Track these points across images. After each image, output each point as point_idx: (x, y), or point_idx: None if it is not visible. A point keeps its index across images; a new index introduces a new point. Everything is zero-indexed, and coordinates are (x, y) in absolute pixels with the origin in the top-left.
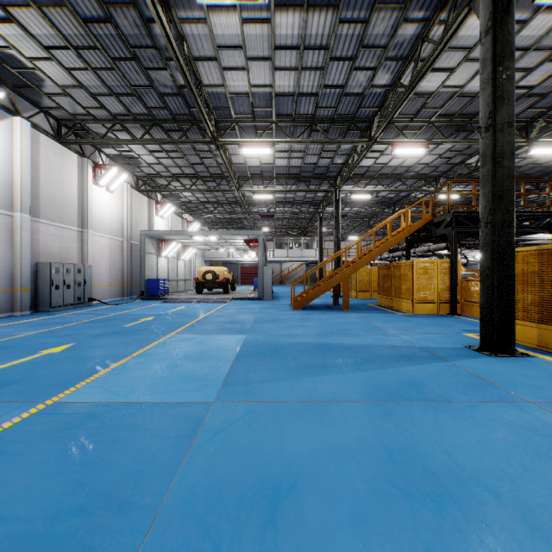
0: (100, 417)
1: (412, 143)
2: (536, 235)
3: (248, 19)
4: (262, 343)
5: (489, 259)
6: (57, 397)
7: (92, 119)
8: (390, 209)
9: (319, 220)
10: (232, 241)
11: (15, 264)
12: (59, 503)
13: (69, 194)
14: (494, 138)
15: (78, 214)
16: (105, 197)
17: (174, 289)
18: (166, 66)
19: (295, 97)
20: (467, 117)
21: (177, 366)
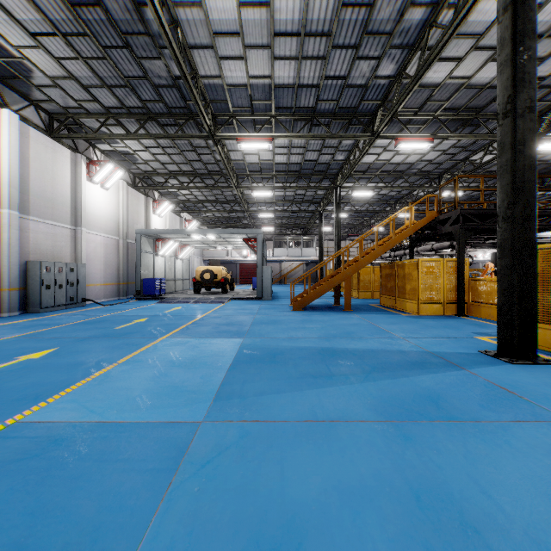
0: (67, 441)
1: (416, 138)
2: (544, 232)
3: (246, 2)
4: (260, 348)
5: (508, 256)
6: (22, 414)
7: (85, 113)
8: (391, 207)
9: (319, 218)
10: (230, 239)
11: (3, 263)
12: None
13: (61, 191)
14: (514, 124)
15: (71, 211)
16: (100, 195)
17: (172, 289)
18: (159, 55)
19: (295, 89)
20: (474, 111)
21: (165, 375)
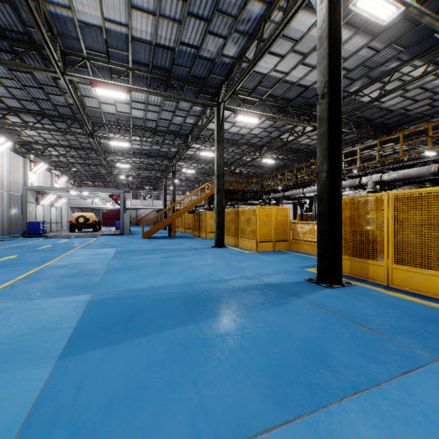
0: (72, 265)
1: (209, 150)
2: None
3: None
4: (126, 250)
5: (216, 213)
6: (46, 264)
7: None
8: (209, 177)
9: (164, 182)
10: (99, 195)
11: None
12: (79, 271)
13: None
14: (217, 170)
15: None
16: None
17: (48, 229)
18: (62, 94)
19: (144, 120)
20: (235, 141)
21: (89, 256)
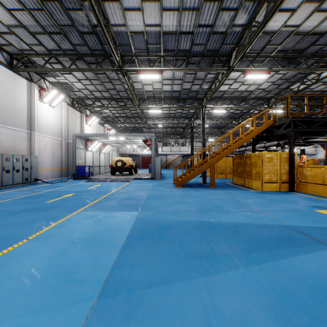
0: None
1: (258, 71)
2: None
3: None
4: (151, 222)
5: None
6: None
7: (35, 54)
8: (236, 120)
9: (191, 128)
10: (134, 140)
11: None
12: None
13: (20, 107)
14: None
15: (27, 121)
16: (48, 111)
17: (97, 172)
18: (81, 8)
19: (177, 35)
20: (297, 52)
21: (63, 255)
